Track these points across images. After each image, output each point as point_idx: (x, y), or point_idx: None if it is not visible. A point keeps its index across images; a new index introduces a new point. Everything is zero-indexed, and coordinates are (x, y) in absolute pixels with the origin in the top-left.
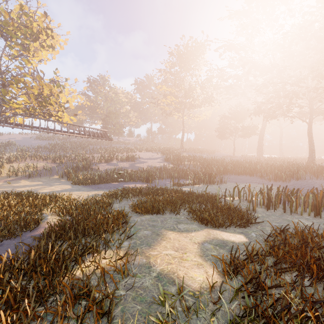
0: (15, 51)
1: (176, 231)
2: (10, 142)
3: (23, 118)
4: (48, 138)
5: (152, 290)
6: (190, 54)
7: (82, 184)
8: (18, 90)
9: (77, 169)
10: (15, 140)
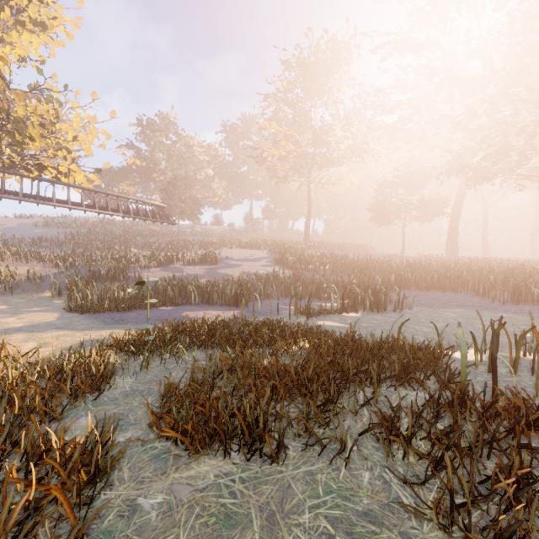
0: None
1: None
2: None
3: None
4: (65, 225)
5: None
6: (323, 63)
7: (90, 310)
8: None
9: (98, 279)
10: (4, 228)
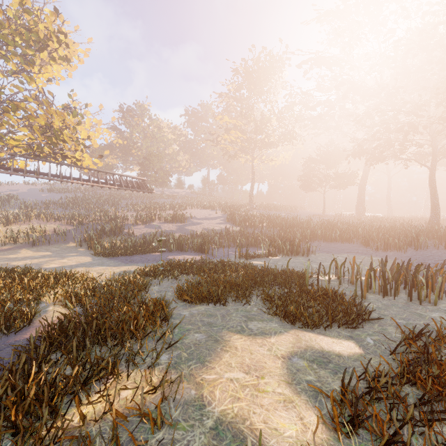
0: (13, 65)
1: (246, 334)
2: (11, 195)
3: (25, 161)
4: (64, 190)
5: None
6: (263, 72)
7: (108, 255)
8: (17, 121)
9: (103, 234)
10: (19, 193)
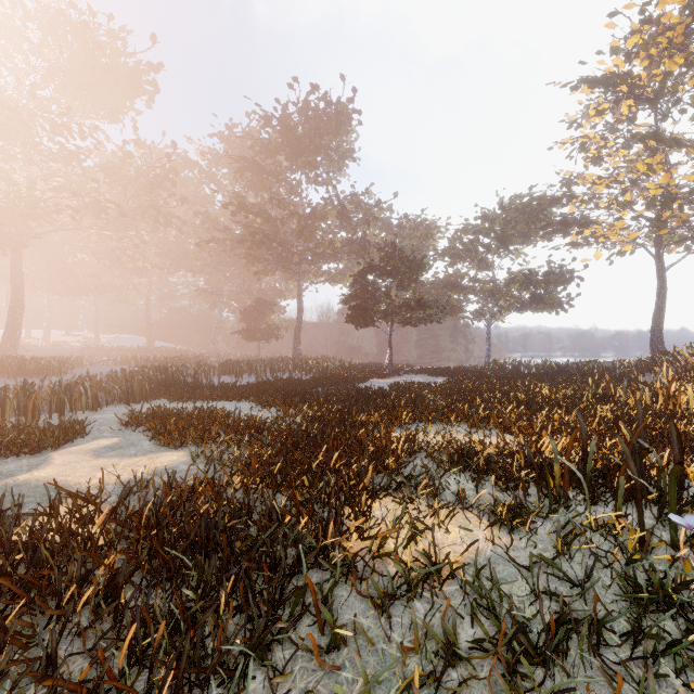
0: None
1: (26, 472)
2: None
3: None
4: None
5: (180, 475)
6: None
7: None
8: None
9: None
10: None
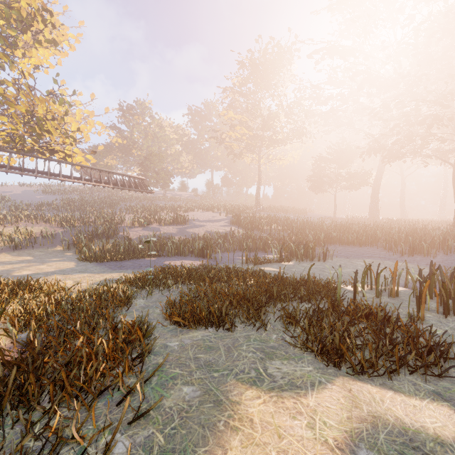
0: None
1: (266, 388)
2: (2, 197)
3: (9, 156)
4: (60, 192)
5: None
6: (270, 64)
7: (96, 260)
8: None
9: (95, 237)
10: (12, 194)
